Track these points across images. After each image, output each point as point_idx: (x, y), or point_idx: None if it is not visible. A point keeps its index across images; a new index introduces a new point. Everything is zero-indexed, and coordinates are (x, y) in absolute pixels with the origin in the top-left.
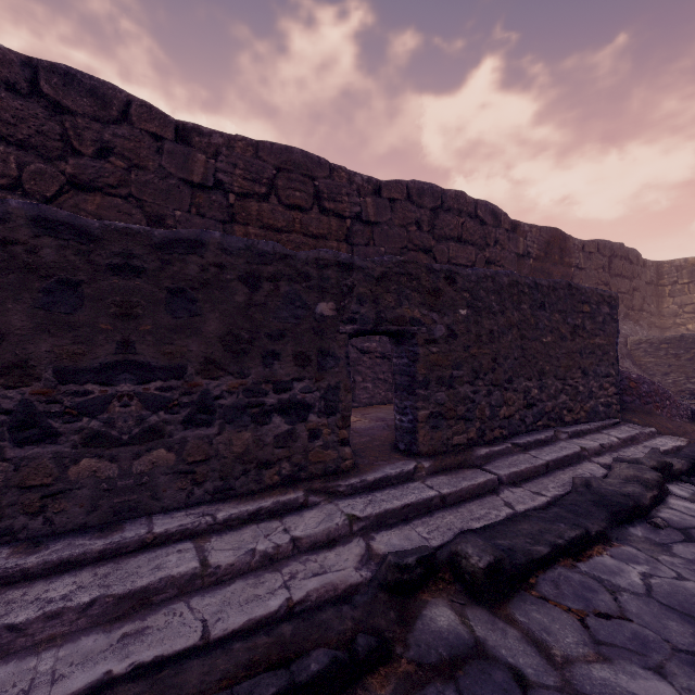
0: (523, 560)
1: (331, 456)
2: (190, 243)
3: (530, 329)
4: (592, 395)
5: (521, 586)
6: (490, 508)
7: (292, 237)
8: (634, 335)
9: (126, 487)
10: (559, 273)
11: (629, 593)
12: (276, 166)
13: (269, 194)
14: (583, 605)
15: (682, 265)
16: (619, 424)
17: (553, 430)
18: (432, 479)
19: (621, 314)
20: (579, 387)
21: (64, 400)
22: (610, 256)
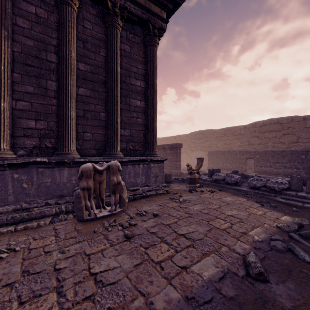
0: None
1: None
2: (284, 151)
3: None
4: None
5: None
6: None
7: None
8: None
9: (277, 172)
10: None
11: None
12: None
13: None
14: None
15: None
16: None
17: None
18: None
19: None
20: None
21: (273, 164)
22: None
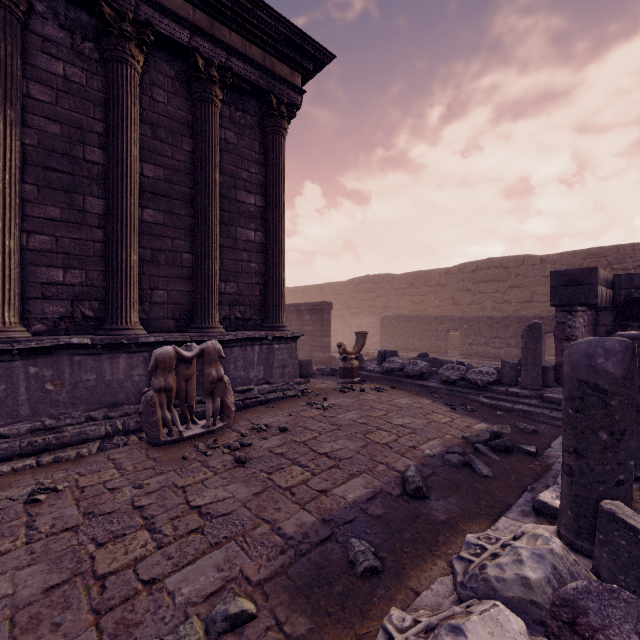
0: None
1: None
2: (507, 318)
3: None
4: None
5: None
6: None
7: None
8: None
9: (497, 355)
10: None
11: None
12: (582, 259)
13: None
14: None
15: None
16: None
17: None
18: None
19: None
20: None
21: (490, 341)
22: None
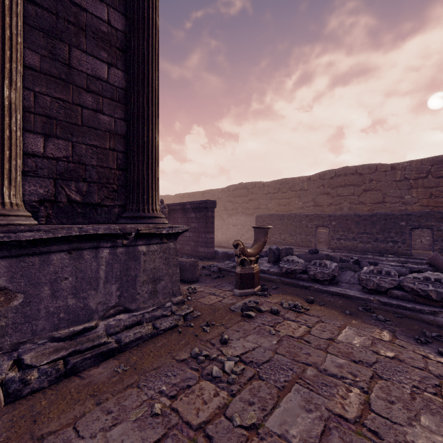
0: None
1: (403, 252)
2: (374, 215)
3: None
4: None
5: None
6: None
7: (438, 189)
8: None
9: (365, 248)
10: None
11: None
12: (430, 165)
13: (427, 175)
14: None
15: None
16: None
17: None
18: None
19: None
20: None
21: (357, 236)
22: None
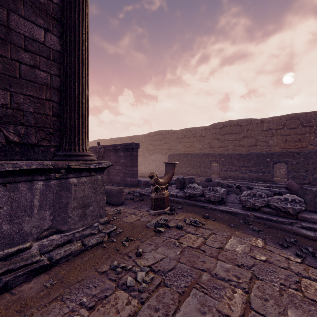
0: None
1: (269, 179)
2: (249, 154)
3: None
4: None
5: None
6: None
7: (291, 136)
8: None
9: (243, 177)
10: None
11: None
12: (285, 120)
13: (284, 127)
14: None
15: None
16: None
17: None
18: None
19: None
20: None
21: (238, 169)
22: None
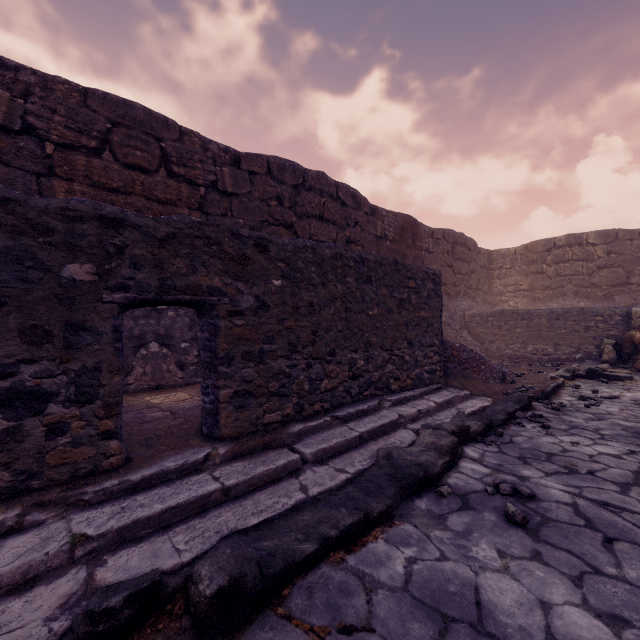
0: (280, 568)
1: (86, 454)
2: None
3: (356, 302)
4: (417, 364)
5: (270, 603)
6: (281, 496)
7: (132, 199)
8: (471, 309)
9: None
10: (412, 254)
11: (386, 589)
12: (110, 119)
13: (102, 150)
14: (330, 618)
15: (506, 254)
16: (441, 388)
17: (378, 399)
18: (225, 467)
19: (462, 292)
20: (405, 356)
21: None
22: (454, 243)
